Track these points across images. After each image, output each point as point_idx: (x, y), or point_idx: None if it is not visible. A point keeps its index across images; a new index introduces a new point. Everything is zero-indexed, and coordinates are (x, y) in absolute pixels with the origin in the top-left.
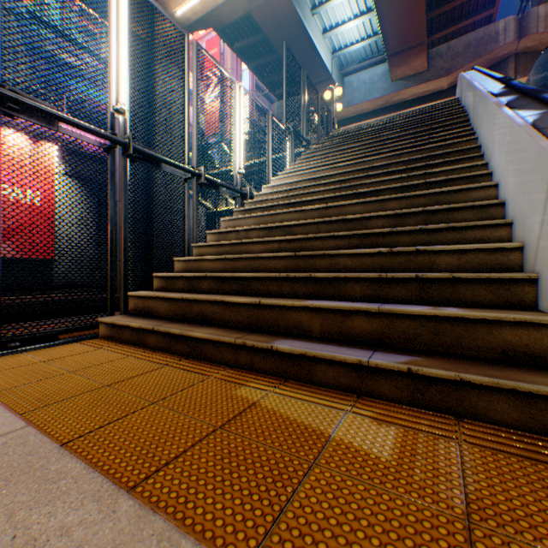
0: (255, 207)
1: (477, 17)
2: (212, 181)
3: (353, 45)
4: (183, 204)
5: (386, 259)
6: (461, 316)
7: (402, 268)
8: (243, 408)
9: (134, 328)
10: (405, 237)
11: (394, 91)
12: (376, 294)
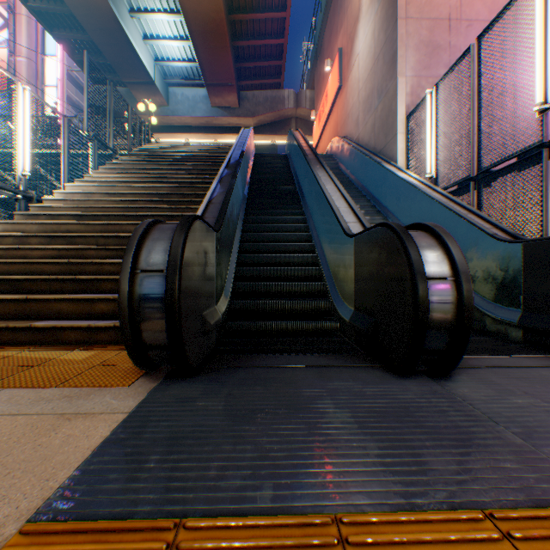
0: (42, 213)
1: (272, 81)
2: None
3: (176, 62)
4: None
5: None
6: None
7: None
8: None
9: None
10: None
11: (214, 115)
12: None
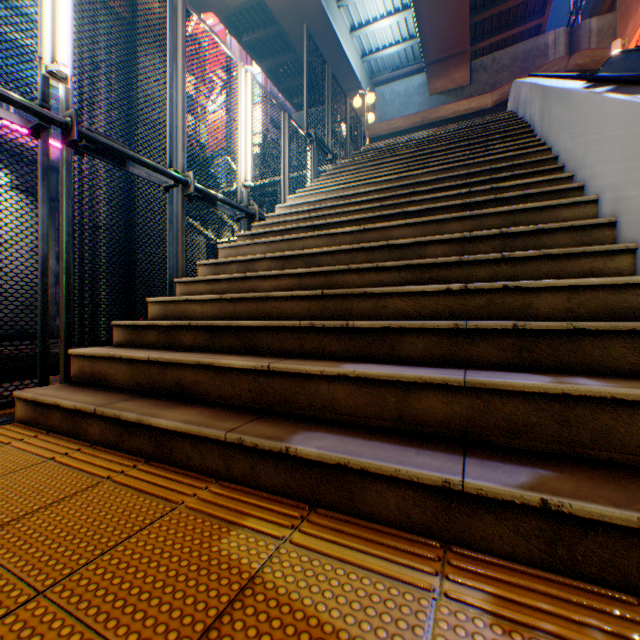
0: (266, 231)
1: (525, 26)
2: (206, 194)
3: (386, 49)
4: (163, 222)
5: (458, 301)
6: (612, 395)
7: (481, 313)
8: (228, 600)
9: (66, 408)
10: (480, 269)
11: (432, 106)
12: (449, 353)
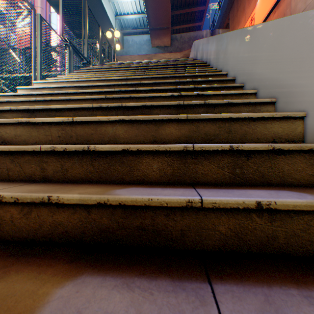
0: None
1: (194, 24)
2: None
3: (129, 15)
4: None
5: None
6: None
7: None
8: None
9: None
10: (220, 219)
11: (153, 53)
12: None
